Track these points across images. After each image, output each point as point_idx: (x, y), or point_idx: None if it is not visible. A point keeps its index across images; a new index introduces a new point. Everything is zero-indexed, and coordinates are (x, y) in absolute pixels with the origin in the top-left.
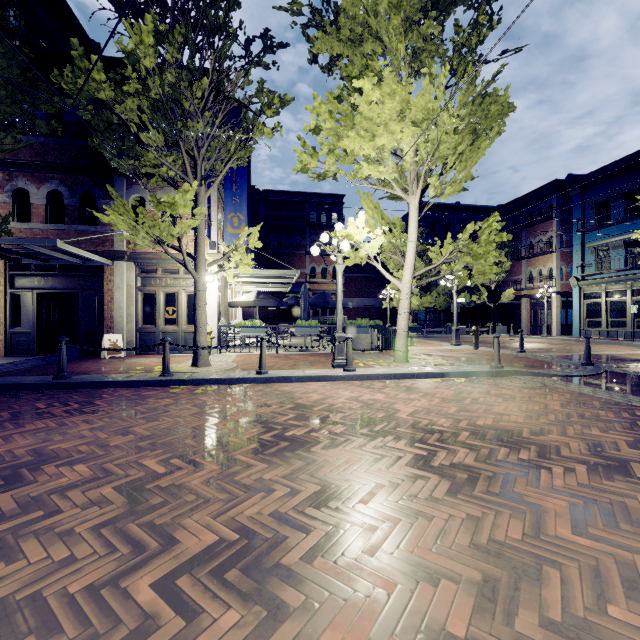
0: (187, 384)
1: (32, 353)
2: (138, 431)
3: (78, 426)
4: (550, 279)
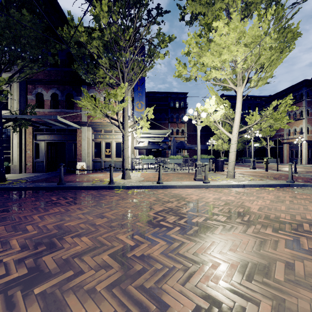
0: (122, 188)
1: (44, 171)
2: (108, 216)
3: (75, 211)
4: (301, 133)
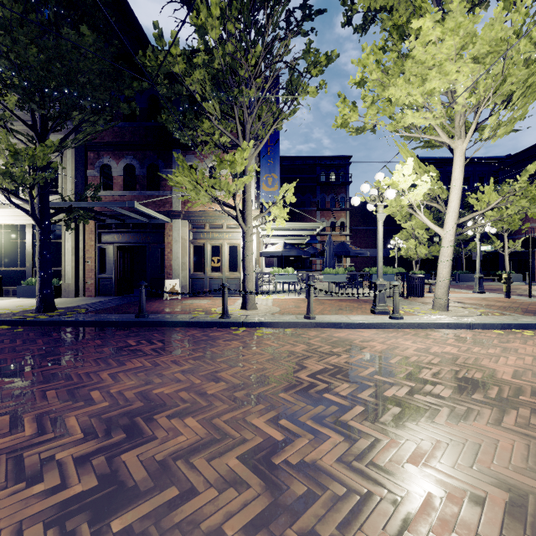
0: (244, 326)
1: (113, 294)
2: (226, 377)
3: (169, 367)
4: None
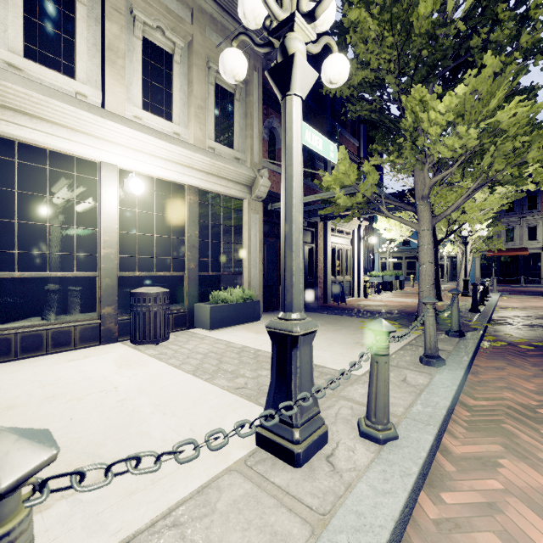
0: (495, 308)
1: (276, 307)
2: None
3: None
4: None
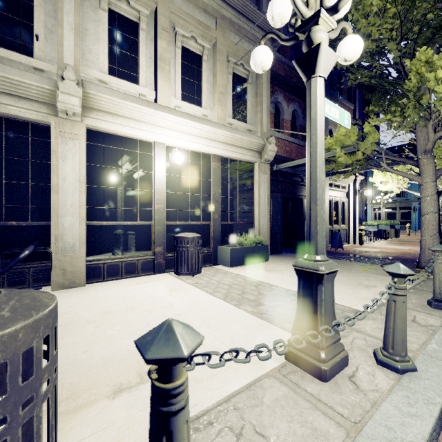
0: None
1: (280, 250)
2: None
3: None
4: None
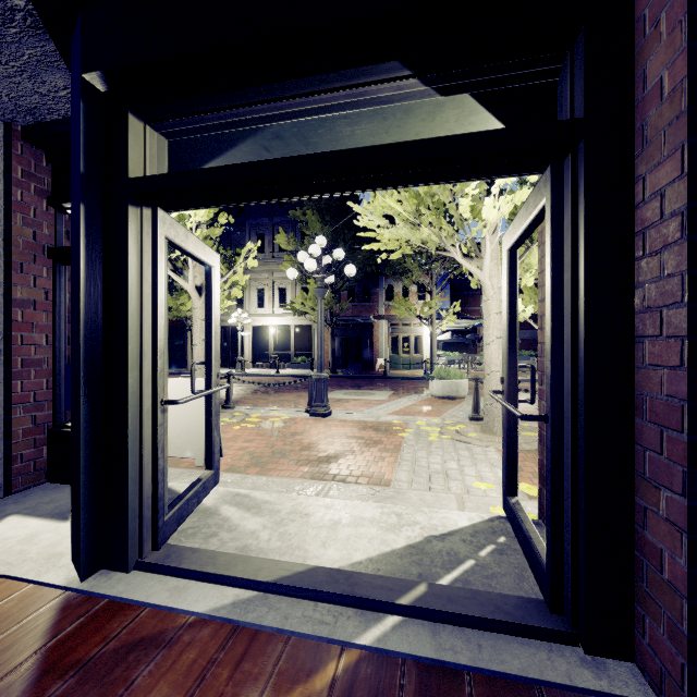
0: None
1: (340, 368)
2: None
3: (419, 385)
4: None
